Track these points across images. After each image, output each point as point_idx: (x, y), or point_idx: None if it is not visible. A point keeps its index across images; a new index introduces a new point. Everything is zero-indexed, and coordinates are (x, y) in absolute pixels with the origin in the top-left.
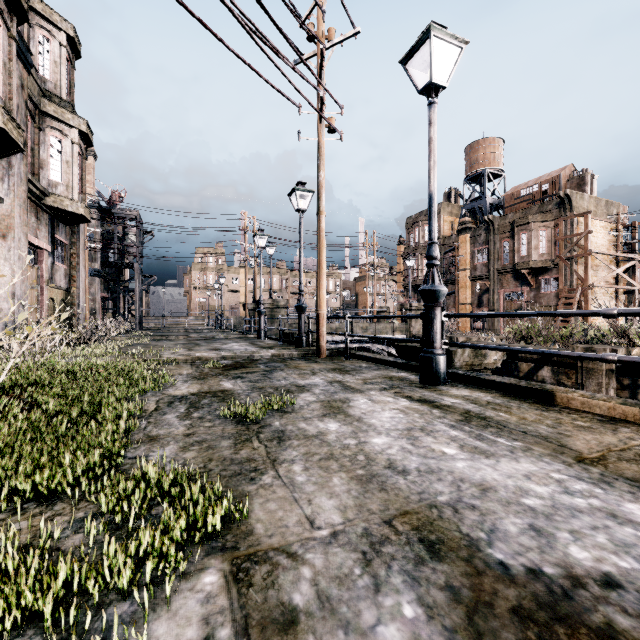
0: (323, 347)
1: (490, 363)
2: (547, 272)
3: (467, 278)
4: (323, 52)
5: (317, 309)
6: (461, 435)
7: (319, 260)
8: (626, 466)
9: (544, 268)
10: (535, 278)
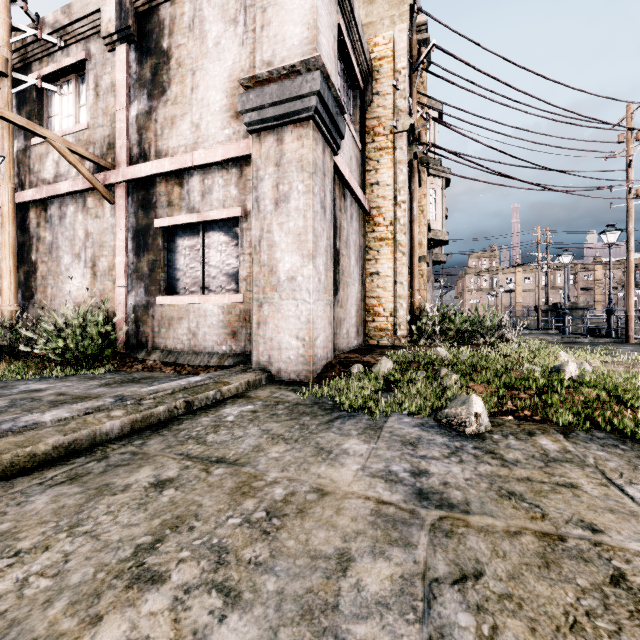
0: (631, 336)
1: None
2: None
3: None
4: (631, 159)
5: (626, 312)
6: None
7: (627, 281)
8: None
9: None
10: None
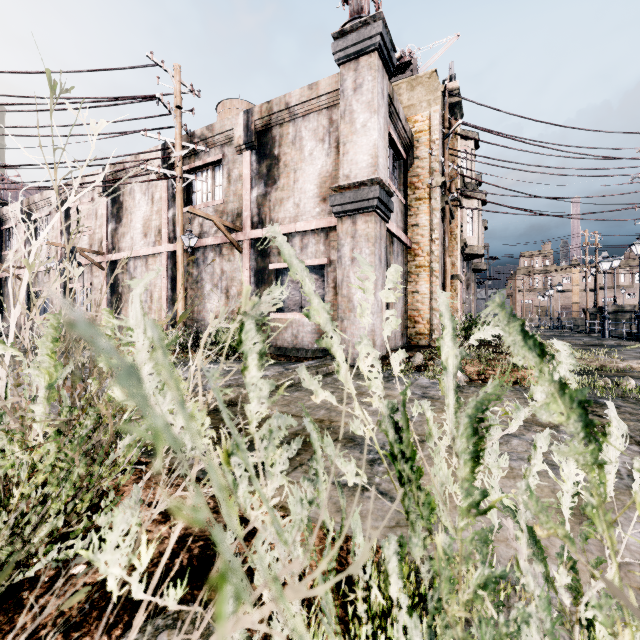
0: None
1: None
2: None
3: None
4: None
5: None
6: None
7: None
8: None
9: None
10: None
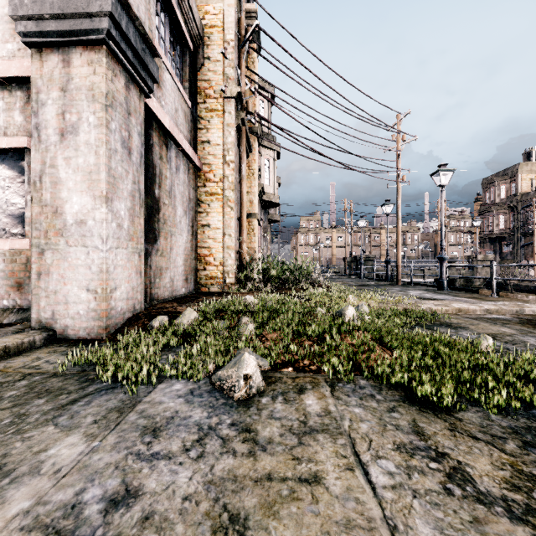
0: (399, 280)
1: (476, 285)
2: None
3: None
4: (399, 154)
5: (396, 263)
6: (434, 294)
7: (397, 240)
8: (465, 297)
9: None
10: None
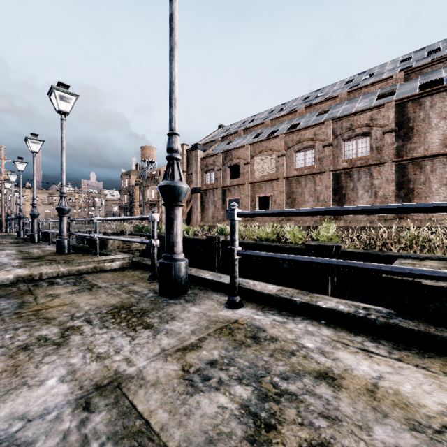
0: (3, 229)
1: None
2: (156, 205)
3: (137, 205)
4: None
5: (1, 220)
6: None
7: (2, 209)
8: None
9: (155, 204)
10: (153, 207)
